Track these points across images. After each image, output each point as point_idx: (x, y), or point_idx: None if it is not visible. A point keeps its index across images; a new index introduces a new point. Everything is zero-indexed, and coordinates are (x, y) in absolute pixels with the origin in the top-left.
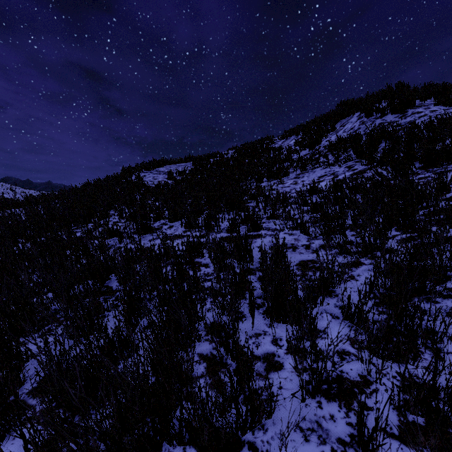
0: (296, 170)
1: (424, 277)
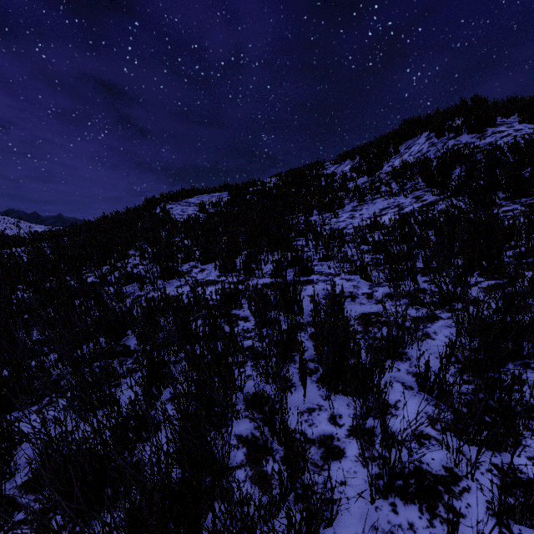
0: (352, 201)
1: (521, 337)
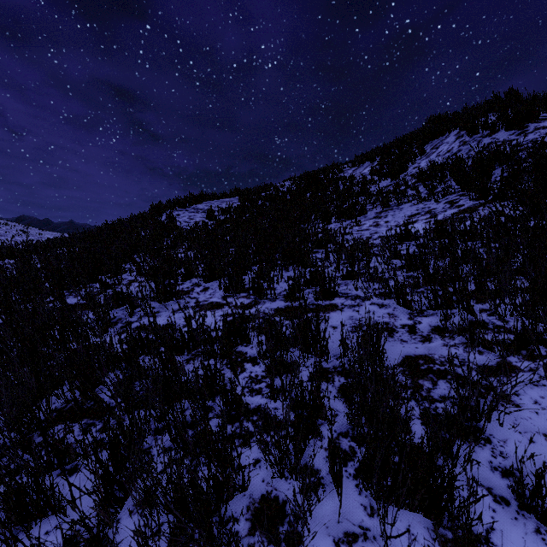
0: (375, 207)
1: None
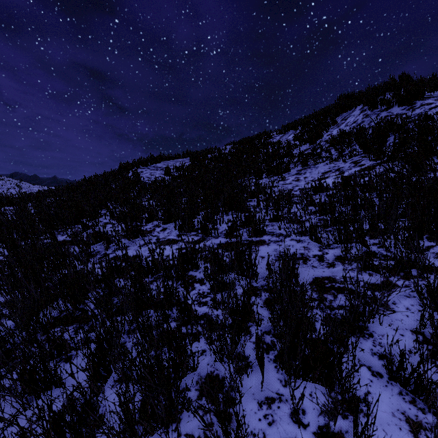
0: (297, 166)
1: None
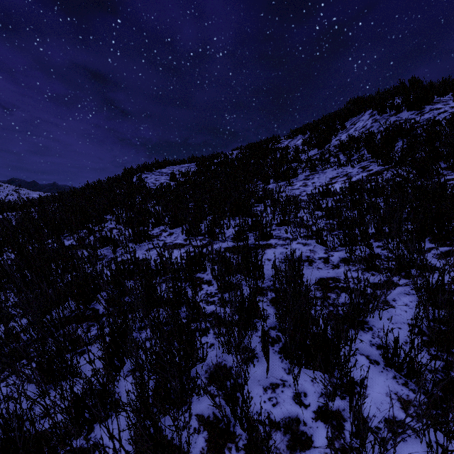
0: (305, 171)
1: None
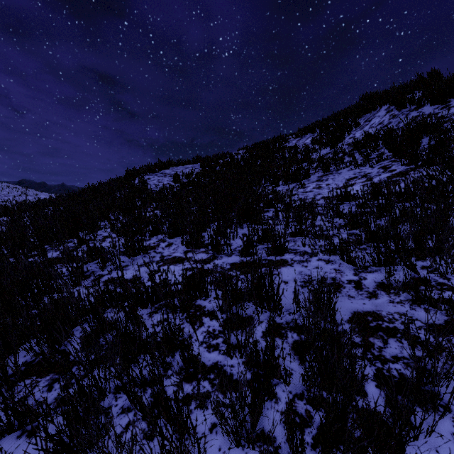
0: (317, 171)
1: None
